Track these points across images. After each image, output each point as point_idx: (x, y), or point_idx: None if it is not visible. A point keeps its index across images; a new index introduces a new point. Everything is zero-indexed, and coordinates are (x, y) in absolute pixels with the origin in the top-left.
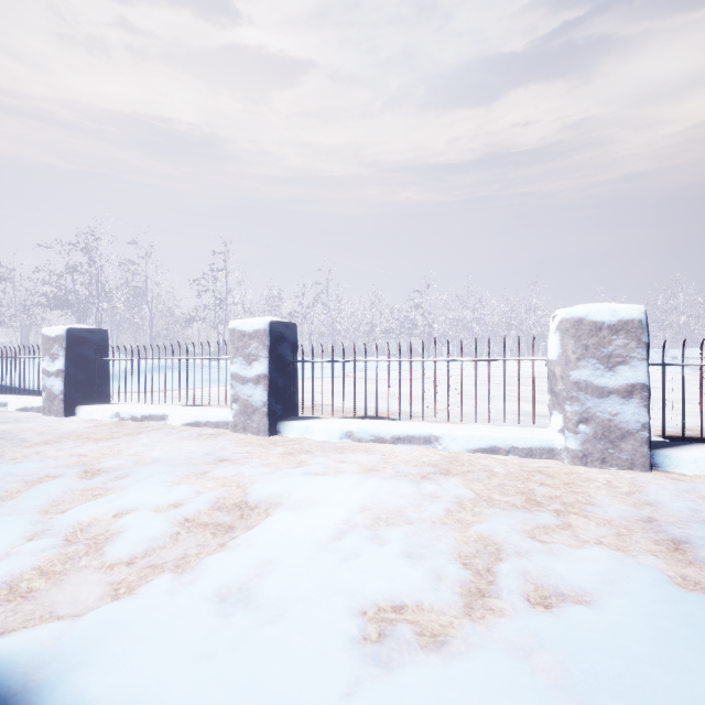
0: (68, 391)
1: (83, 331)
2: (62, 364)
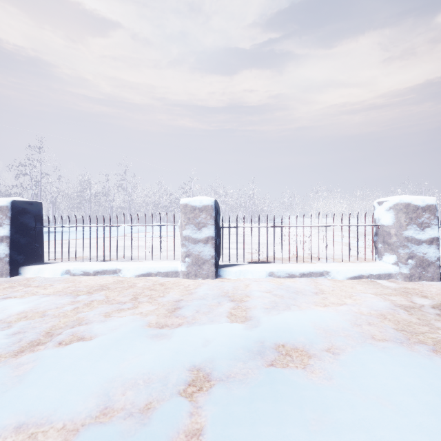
0: None
1: None
2: None
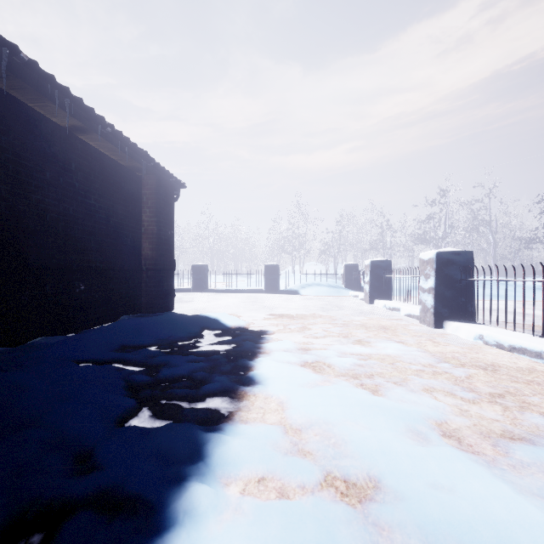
0: (371, 292)
1: (378, 261)
2: (368, 278)
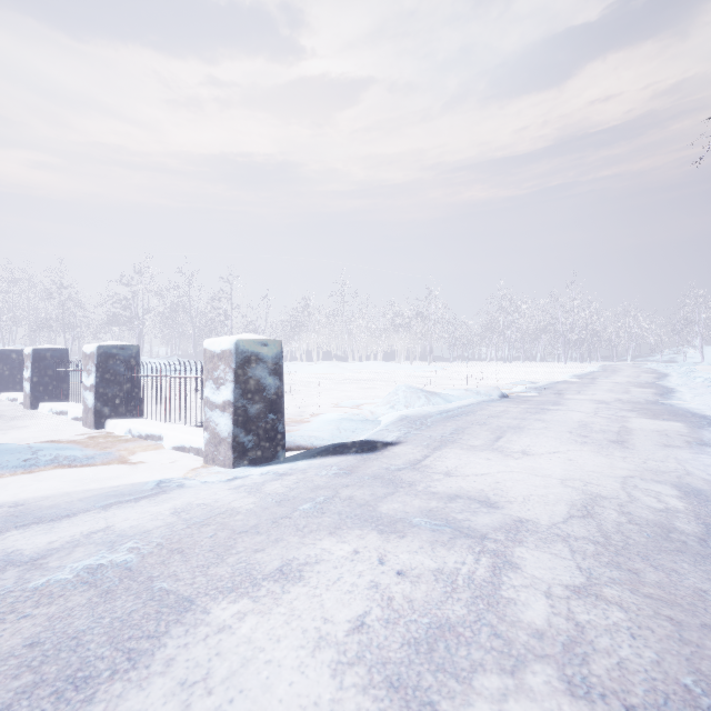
0: None
1: None
2: None
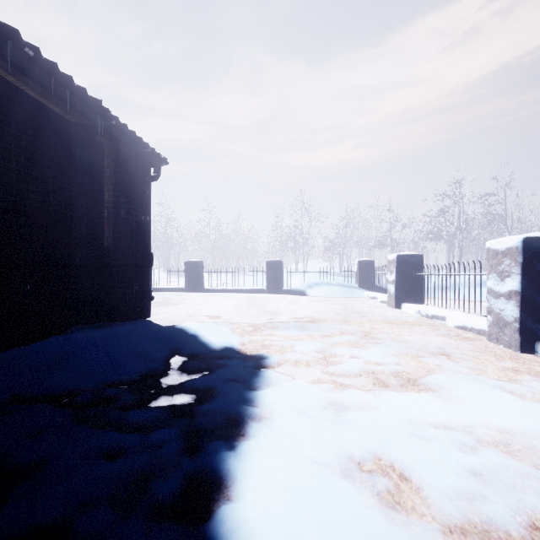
0: (397, 293)
1: (405, 256)
2: (394, 276)
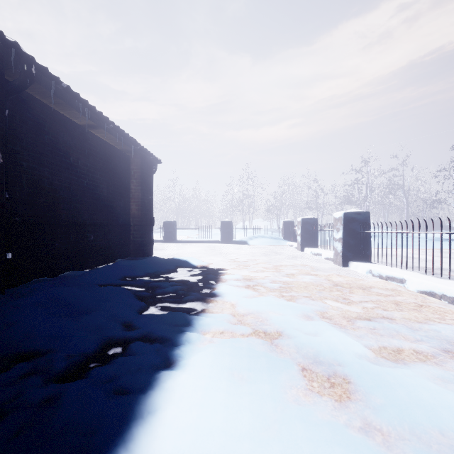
0: (302, 242)
1: (307, 219)
2: (300, 231)
